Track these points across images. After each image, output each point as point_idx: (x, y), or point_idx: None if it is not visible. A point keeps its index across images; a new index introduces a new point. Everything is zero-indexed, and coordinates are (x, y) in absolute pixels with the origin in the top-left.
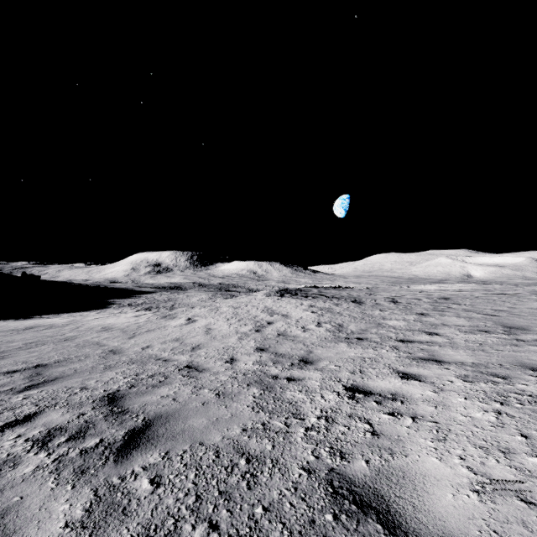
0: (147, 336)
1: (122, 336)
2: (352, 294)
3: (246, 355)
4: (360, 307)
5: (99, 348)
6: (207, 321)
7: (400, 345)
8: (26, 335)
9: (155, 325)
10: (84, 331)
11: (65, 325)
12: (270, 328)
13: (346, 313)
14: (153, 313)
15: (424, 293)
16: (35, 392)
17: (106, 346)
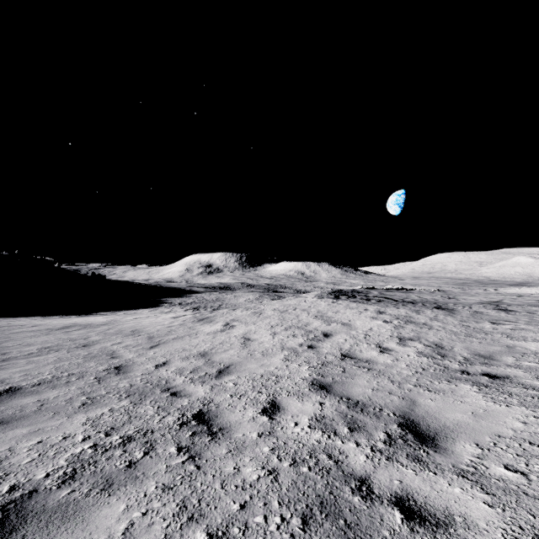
0: (171, 346)
1: (144, 344)
2: (426, 298)
3: (296, 397)
4: (454, 316)
5: (107, 362)
6: (247, 328)
7: None
8: (52, 336)
9: (187, 330)
10: (110, 335)
11: (100, 325)
12: (329, 343)
13: (437, 325)
14: (193, 314)
15: (527, 297)
16: None
17: (117, 359)
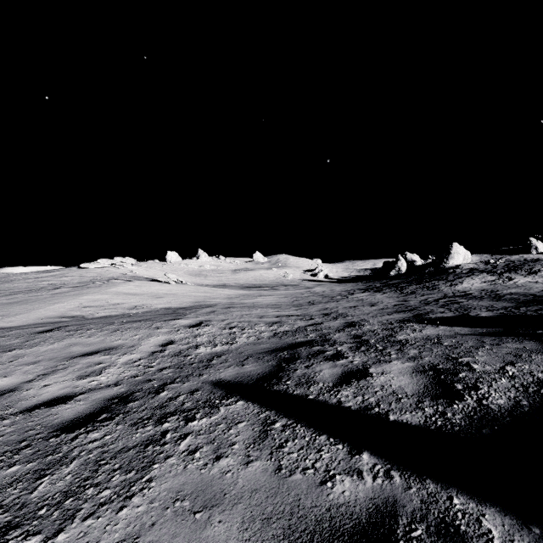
0: None
1: None
2: None
3: None
4: None
5: None
6: None
7: None
8: None
9: None
10: None
11: None
12: None
13: None
14: None
15: None
16: None
17: None
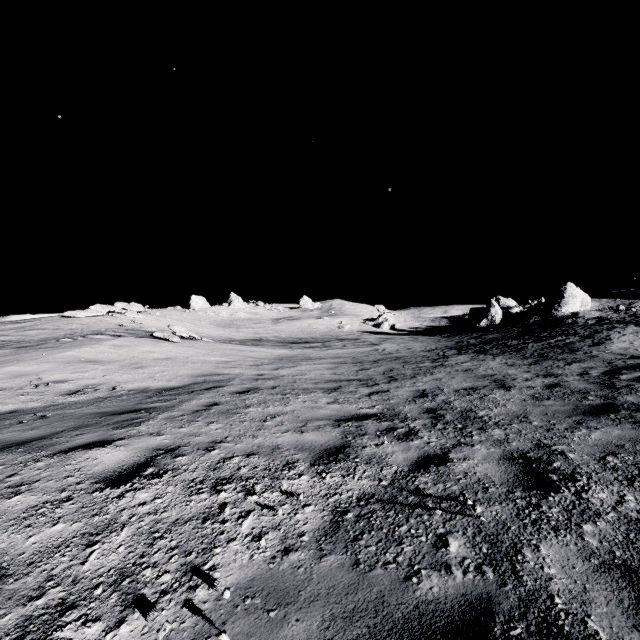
0: None
1: None
2: None
3: None
4: None
5: None
6: None
7: None
8: None
9: None
10: None
11: None
12: None
13: None
14: None
15: None
16: None
17: None
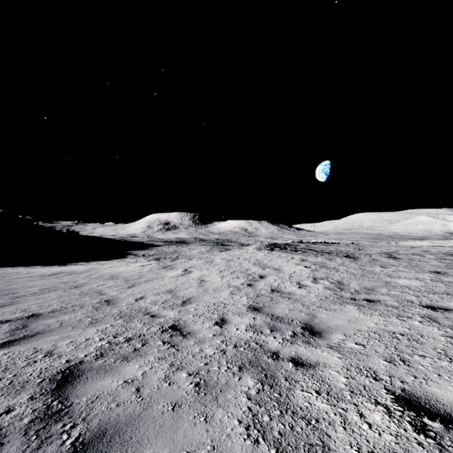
0: (144, 286)
1: (122, 285)
2: (341, 249)
3: (237, 315)
4: (356, 262)
5: (98, 297)
6: (201, 273)
7: (434, 314)
8: (47, 280)
9: (155, 274)
10: (94, 279)
11: (83, 272)
12: (263, 282)
13: (342, 268)
14: (157, 263)
15: (418, 249)
16: (0, 353)
17: (104, 296)
